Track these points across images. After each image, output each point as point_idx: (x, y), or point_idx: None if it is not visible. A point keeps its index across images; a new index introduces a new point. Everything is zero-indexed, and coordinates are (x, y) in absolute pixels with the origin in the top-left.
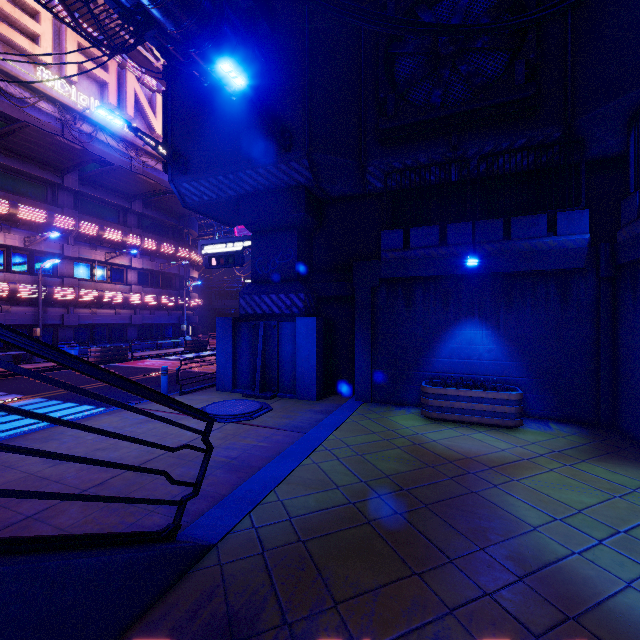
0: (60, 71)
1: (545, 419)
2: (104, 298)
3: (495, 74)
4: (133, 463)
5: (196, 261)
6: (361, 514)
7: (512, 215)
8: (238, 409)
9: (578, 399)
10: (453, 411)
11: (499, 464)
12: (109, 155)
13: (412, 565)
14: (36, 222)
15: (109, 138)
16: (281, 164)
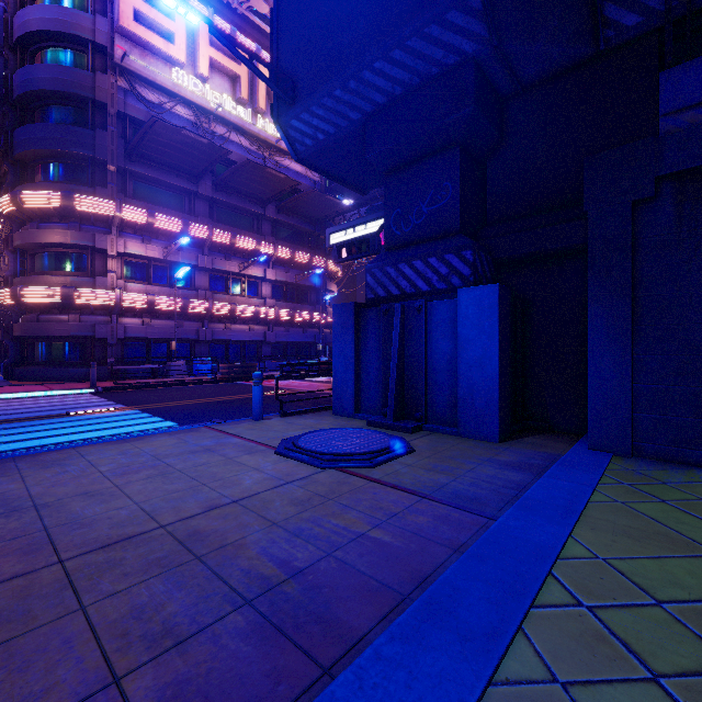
0: (194, 70)
1: None
2: (237, 312)
3: None
4: (93, 540)
5: (333, 272)
6: None
7: None
8: (351, 444)
9: None
10: None
11: None
12: (243, 158)
13: None
14: (173, 232)
15: (242, 139)
16: (430, 26)
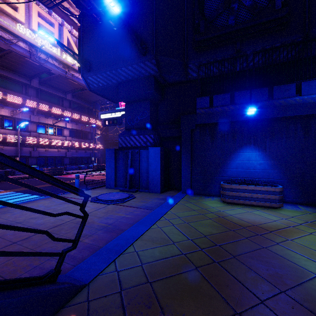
0: (29, 26)
1: (294, 203)
2: (52, 143)
3: (262, 6)
4: (49, 226)
5: (99, 125)
6: (190, 262)
7: (274, 85)
8: (116, 197)
9: (315, 192)
10: (240, 198)
11: (275, 229)
12: (54, 70)
13: (233, 305)
14: (17, 103)
15: (54, 61)
16: (140, 63)
